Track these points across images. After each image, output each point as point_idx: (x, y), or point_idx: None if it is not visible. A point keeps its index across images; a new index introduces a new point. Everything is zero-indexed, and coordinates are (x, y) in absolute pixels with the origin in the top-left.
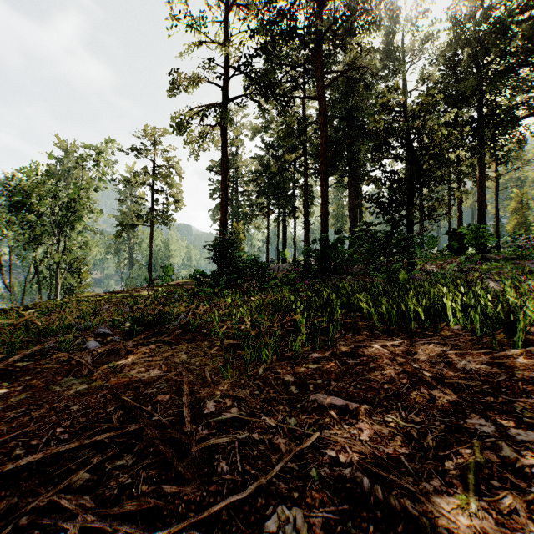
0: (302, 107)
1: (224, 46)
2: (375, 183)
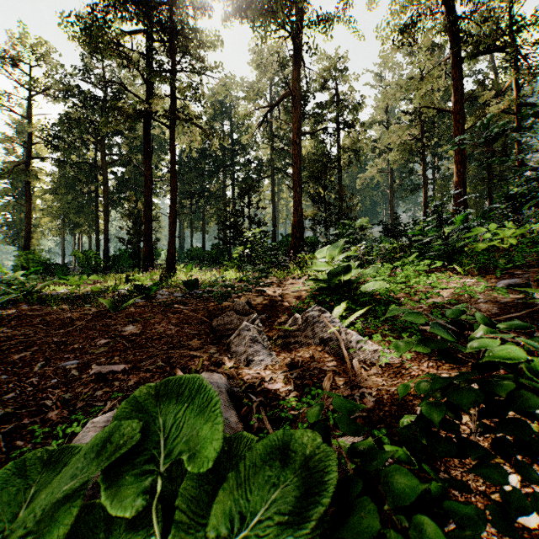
0: (94, 157)
1: (29, 120)
2: None
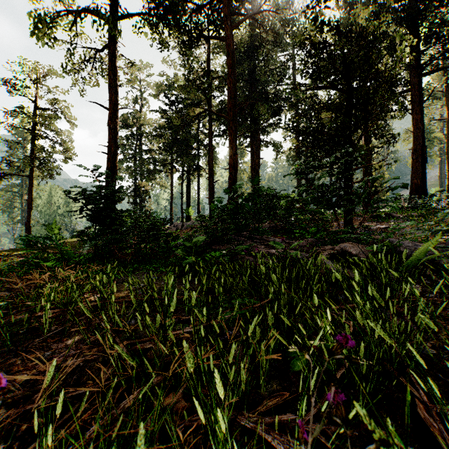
0: (207, 60)
1: None
2: (274, 145)
